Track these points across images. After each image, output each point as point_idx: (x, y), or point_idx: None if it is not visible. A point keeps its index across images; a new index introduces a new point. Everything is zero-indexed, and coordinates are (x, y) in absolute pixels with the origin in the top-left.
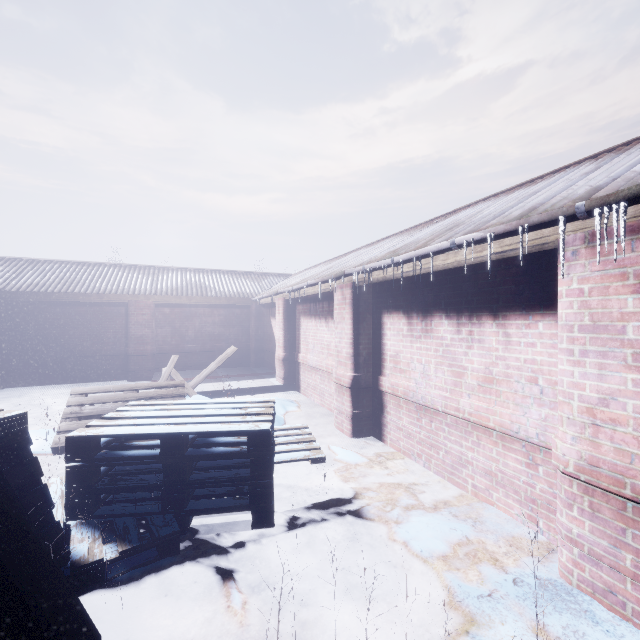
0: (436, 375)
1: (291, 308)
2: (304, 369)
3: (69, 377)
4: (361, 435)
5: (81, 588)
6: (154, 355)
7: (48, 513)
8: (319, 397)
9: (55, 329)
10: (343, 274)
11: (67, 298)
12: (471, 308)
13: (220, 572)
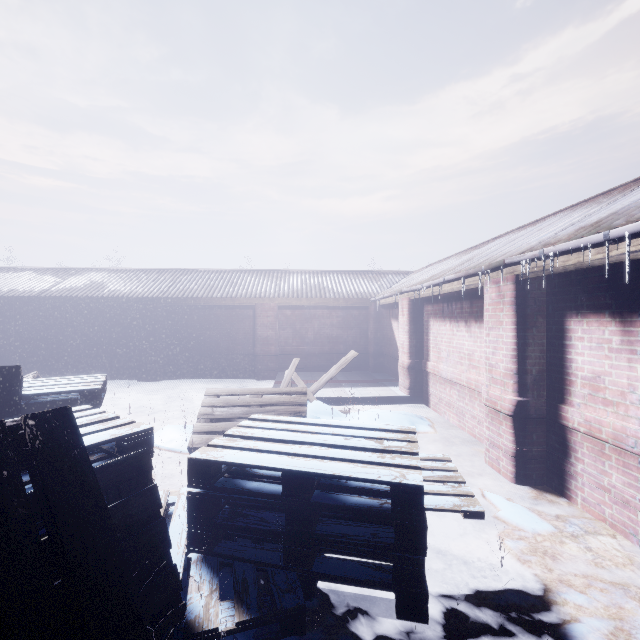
0: None
1: (417, 309)
2: (434, 380)
3: (209, 373)
4: (529, 482)
5: None
6: (277, 356)
7: (165, 553)
8: (456, 417)
9: (199, 330)
10: (502, 264)
11: (207, 302)
12: None
13: None
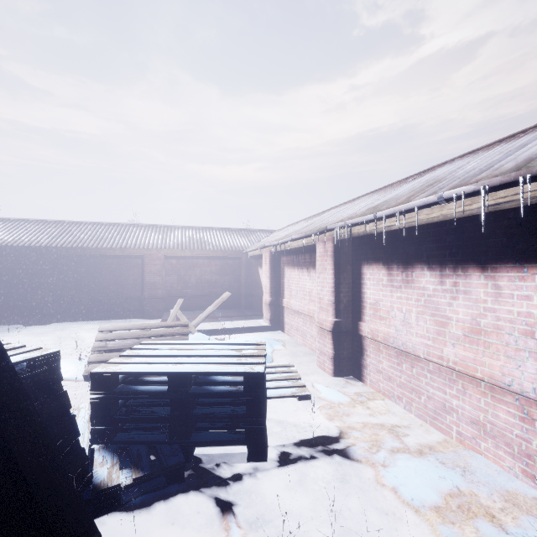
0: (417, 323)
1: (276, 259)
2: (288, 312)
3: (99, 315)
4: (342, 374)
5: (101, 509)
6: (164, 298)
7: (75, 440)
8: (301, 337)
9: (89, 277)
10: (325, 229)
11: (97, 252)
12: (456, 260)
13: (220, 504)
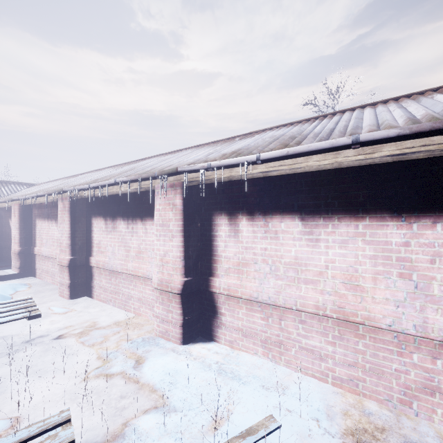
0: (118, 252)
1: (27, 212)
2: (39, 259)
3: None
4: (77, 297)
5: None
6: None
7: None
8: (51, 278)
9: None
10: (62, 191)
11: None
12: (133, 215)
13: None
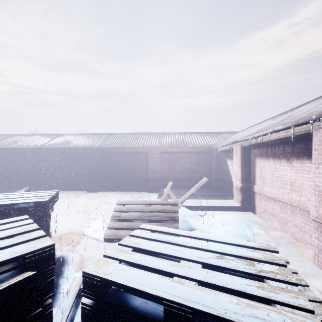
0: None
1: (247, 152)
2: (260, 197)
3: (123, 188)
4: None
5: None
6: (160, 179)
7: None
8: (278, 223)
9: (118, 165)
10: None
11: (122, 150)
12: None
13: None
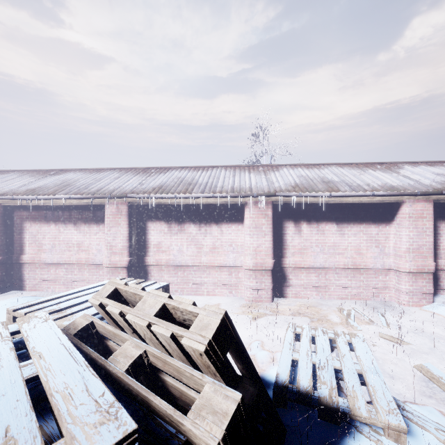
0: (187, 250)
1: (8, 213)
2: (33, 268)
3: None
4: None
5: None
6: None
7: None
8: (64, 286)
9: None
10: (125, 196)
11: None
12: (206, 220)
13: None
